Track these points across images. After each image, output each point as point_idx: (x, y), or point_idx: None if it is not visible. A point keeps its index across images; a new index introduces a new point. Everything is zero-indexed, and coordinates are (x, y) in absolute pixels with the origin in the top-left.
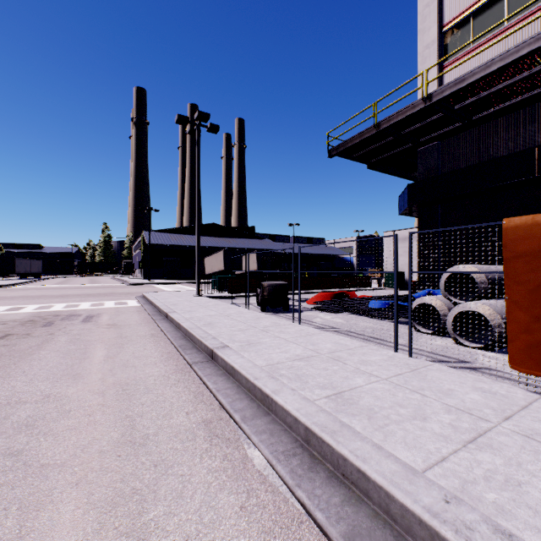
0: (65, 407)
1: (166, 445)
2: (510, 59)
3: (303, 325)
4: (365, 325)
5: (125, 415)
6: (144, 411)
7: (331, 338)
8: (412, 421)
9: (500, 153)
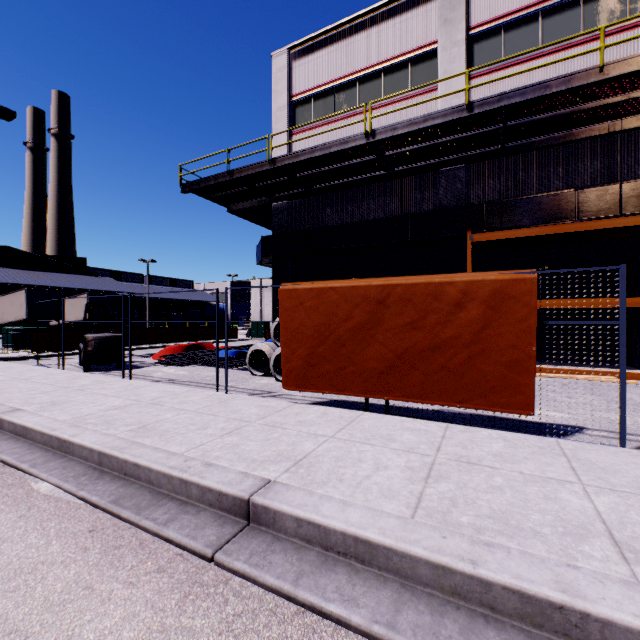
0: None
1: None
2: (326, 152)
3: (134, 380)
4: (208, 374)
5: None
6: None
7: (161, 388)
8: (196, 431)
9: (330, 222)
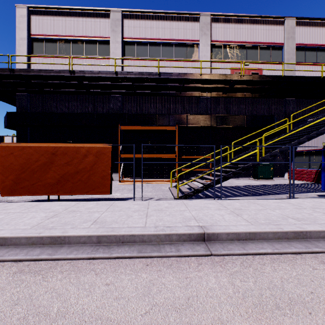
0: None
1: None
2: (48, 74)
3: None
4: None
5: None
6: None
7: None
8: None
9: (56, 110)
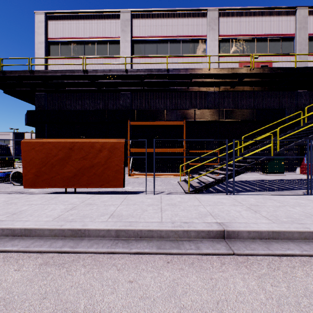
0: None
1: None
2: (63, 74)
3: None
4: None
5: None
6: None
7: None
8: None
9: (70, 108)
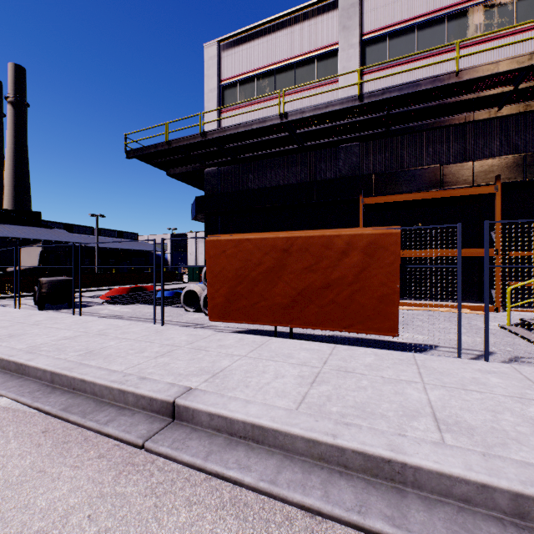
0: None
1: None
2: (248, 128)
3: (83, 316)
4: (149, 311)
5: None
6: None
7: (107, 322)
8: (134, 354)
9: (253, 186)
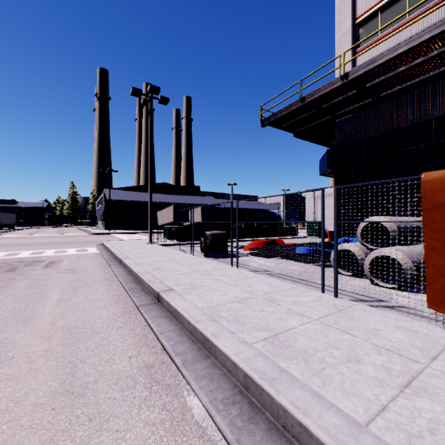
0: (9, 353)
1: (104, 395)
2: (413, 44)
3: (240, 269)
4: (293, 268)
5: (68, 361)
6: (87, 356)
7: (265, 280)
8: (347, 364)
9: (402, 124)
